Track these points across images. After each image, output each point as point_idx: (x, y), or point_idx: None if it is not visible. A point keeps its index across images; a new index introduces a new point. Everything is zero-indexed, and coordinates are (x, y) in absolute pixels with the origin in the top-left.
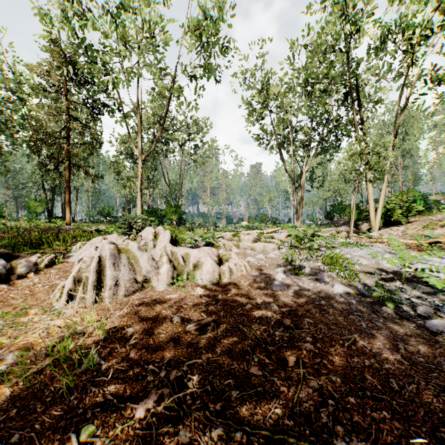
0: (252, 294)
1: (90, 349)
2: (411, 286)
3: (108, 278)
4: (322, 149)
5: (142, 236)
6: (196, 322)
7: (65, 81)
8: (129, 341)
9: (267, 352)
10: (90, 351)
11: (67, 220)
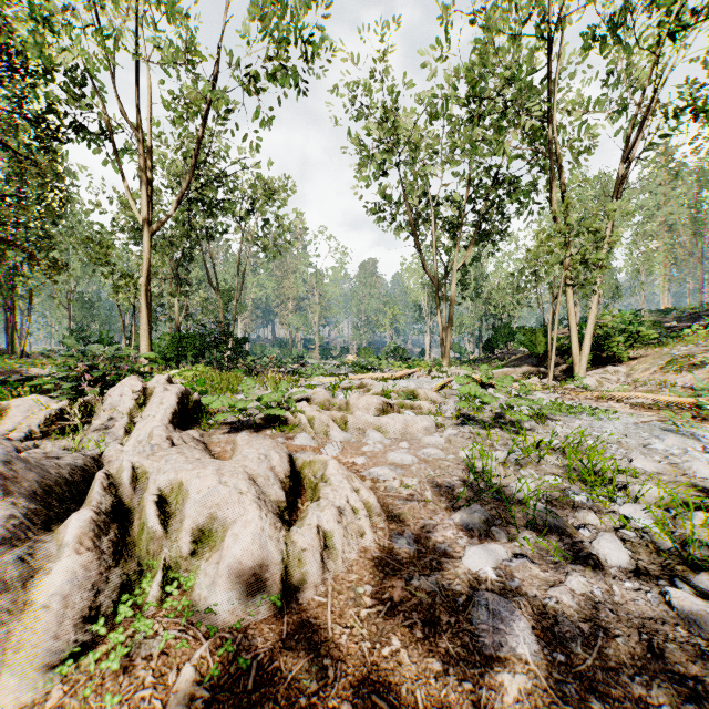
0: (414, 708)
1: None
2: None
3: None
4: (483, 234)
5: (102, 403)
6: None
7: None
8: None
9: None
10: None
11: None
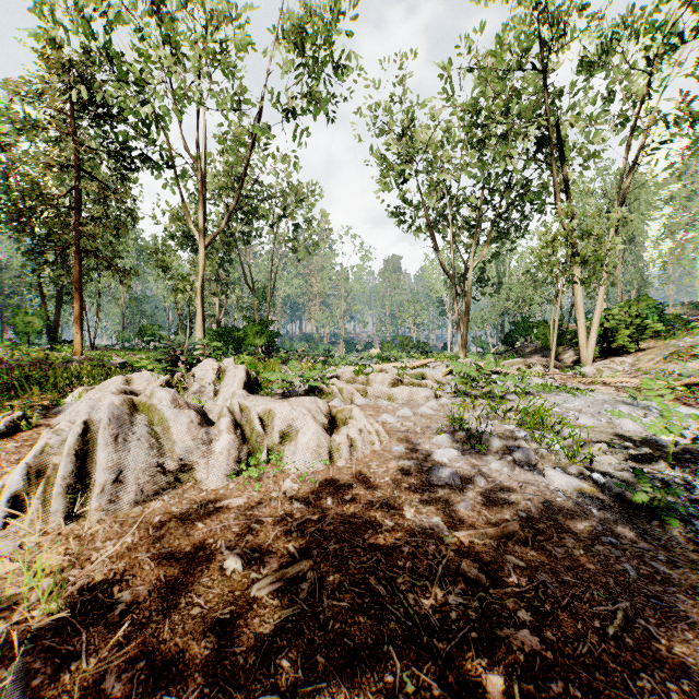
0: (393, 495)
1: (11, 661)
2: (688, 470)
3: (99, 468)
4: (500, 233)
5: (194, 376)
6: (274, 575)
7: (72, 110)
8: (114, 631)
9: (434, 661)
10: (8, 669)
11: (77, 347)
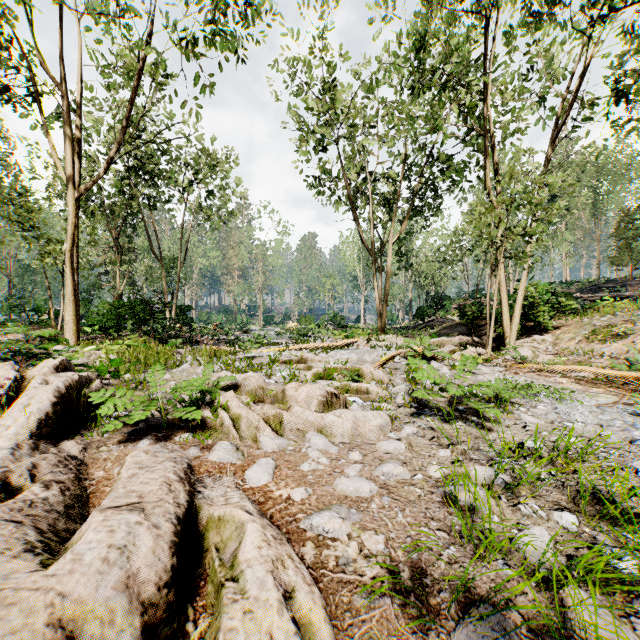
0: None
1: None
2: None
3: None
4: (415, 211)
5: None
6: None
7: None
8: None
9: None
10: None
11: None
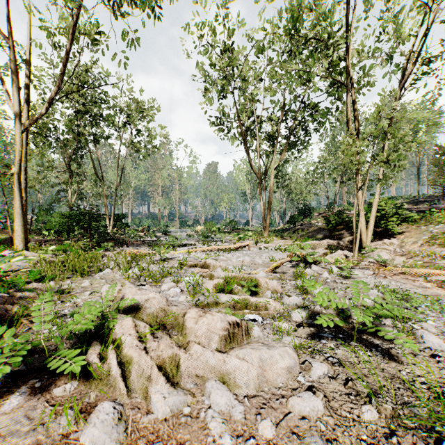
0: None
1: None
2: None
3: None
4: (290, 145)
5: None
6: None
7: None
8: None
9: None
10: None
11: None
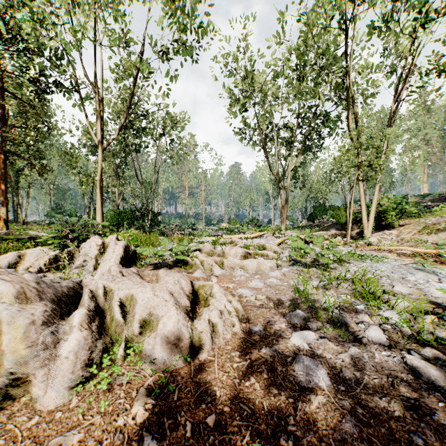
0: (262, 410)
1: None
2: None
3: None
4: (307, 148)
5: (79, 252)
6: None
7: None
8: None
9: None
10: None
11: (4, 223)
